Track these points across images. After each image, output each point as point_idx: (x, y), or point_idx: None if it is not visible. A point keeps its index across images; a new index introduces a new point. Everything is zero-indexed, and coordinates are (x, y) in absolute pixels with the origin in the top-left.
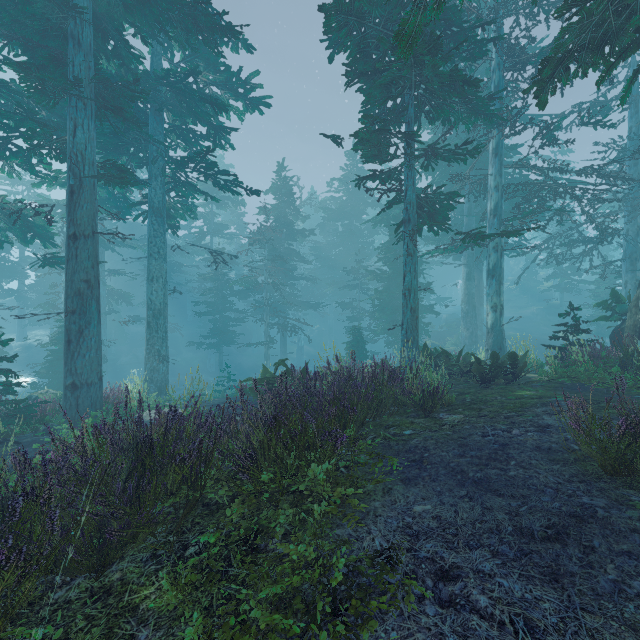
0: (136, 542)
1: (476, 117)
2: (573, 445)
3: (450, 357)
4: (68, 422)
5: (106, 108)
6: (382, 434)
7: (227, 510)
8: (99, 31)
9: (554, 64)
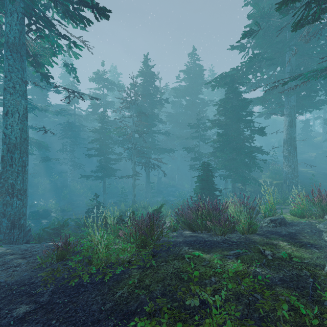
0: None
1: None
2: None
3: None
4: None
5: None
6: None
7: None
8: None
9: None
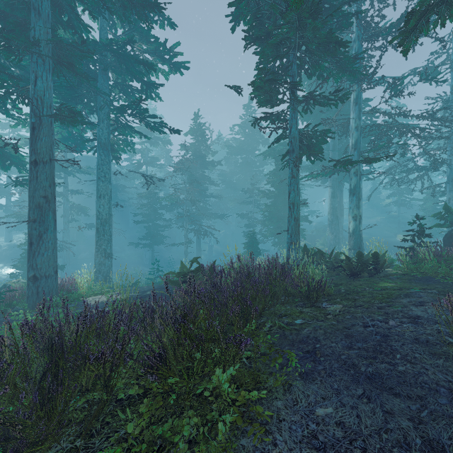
0: (40, 452)
1: (343, 73)
2: (447, 338)
3: (324, 255)
4: (30, 306)
5: (60, 64)
6: (277, 323)
7: (129, 425)
8: (56, 6)
9: (417, 17)
